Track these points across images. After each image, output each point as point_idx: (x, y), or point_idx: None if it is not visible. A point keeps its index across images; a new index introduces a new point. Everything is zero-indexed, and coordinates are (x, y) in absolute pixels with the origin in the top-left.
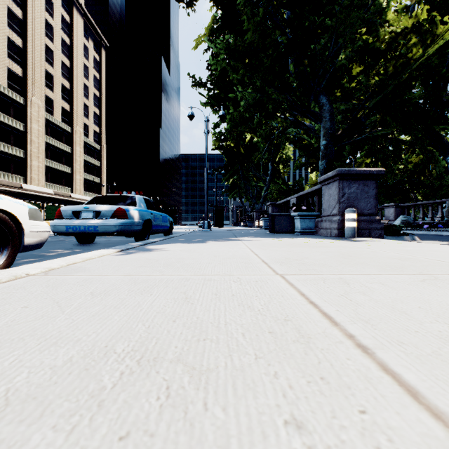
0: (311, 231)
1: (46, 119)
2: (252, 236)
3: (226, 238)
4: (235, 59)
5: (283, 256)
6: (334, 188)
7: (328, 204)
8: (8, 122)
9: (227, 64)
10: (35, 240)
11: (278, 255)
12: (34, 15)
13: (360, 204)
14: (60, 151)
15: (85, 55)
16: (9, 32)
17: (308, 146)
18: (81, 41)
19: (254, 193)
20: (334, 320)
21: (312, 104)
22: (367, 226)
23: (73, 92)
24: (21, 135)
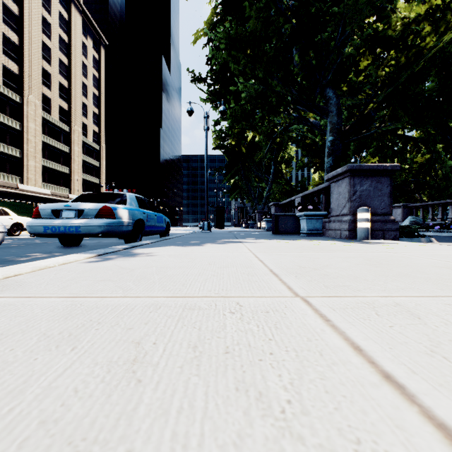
0: (318, 232)
1: (43, 118)
2: (254, 237)
3: (226, 240)
4: (236, 49)
5: (295, 263)
6: (344, 185)
7: (337, 203)
8: (3, 121)
9: (228, 54)
10: None
11: (289, 262)
12: (30, 11)
13: (373, 203)
14: (58, 151)
15: (83, 53)
16: (5, 29)
17: (311, 145)
18: (79, 38)
19: (256, 194)
20: None
21: (317, 99)
22: (381, 226)
23: (71, 91)
24: (17, 134)
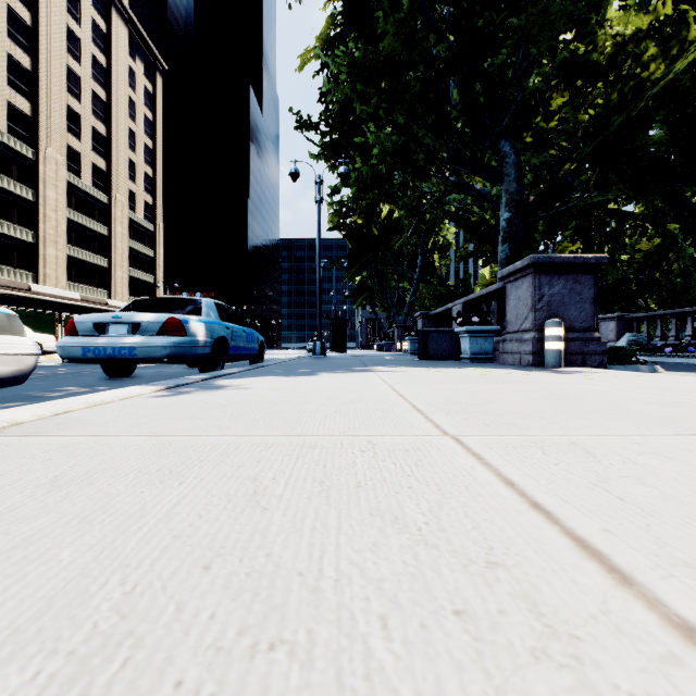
0: (487, 356)
1: (69, 183)
2: (392, 364)
3: (350, 369)
4: (364, 81)
5: (448, 398)
6: (525, 287)
7: (516, 313)
8: (8, 187)
9: (352, 89)
10: (7, 369)
11: (440, 397)
12: (49, 19)
13: (568, 313)
14: (91, 232)
15: (130, 83)
16: (10, 46)
17: (479, 224)
18: (123, 61)
19: (394, 300)
20: (614, 563)
21: (487, 156)
22: (581, 348)
23: (111, 142)
24: (29, 208)
